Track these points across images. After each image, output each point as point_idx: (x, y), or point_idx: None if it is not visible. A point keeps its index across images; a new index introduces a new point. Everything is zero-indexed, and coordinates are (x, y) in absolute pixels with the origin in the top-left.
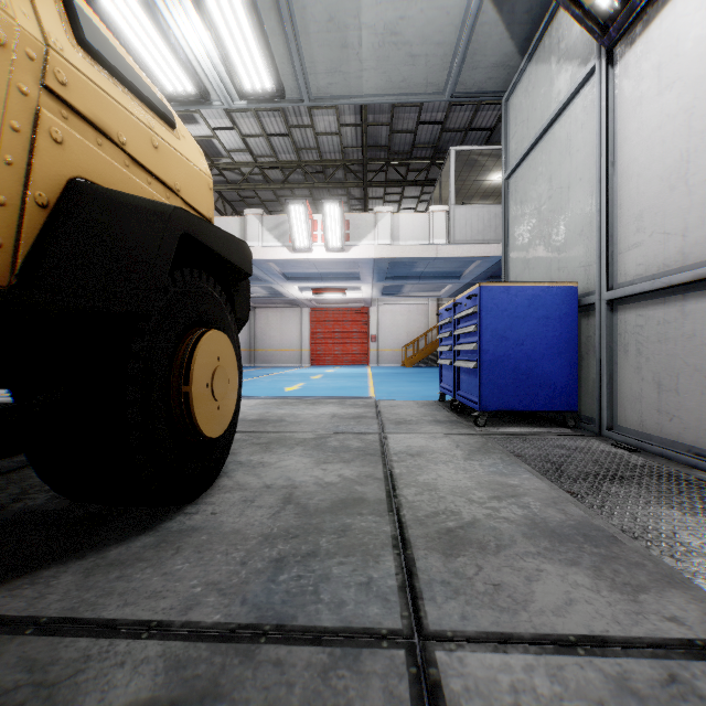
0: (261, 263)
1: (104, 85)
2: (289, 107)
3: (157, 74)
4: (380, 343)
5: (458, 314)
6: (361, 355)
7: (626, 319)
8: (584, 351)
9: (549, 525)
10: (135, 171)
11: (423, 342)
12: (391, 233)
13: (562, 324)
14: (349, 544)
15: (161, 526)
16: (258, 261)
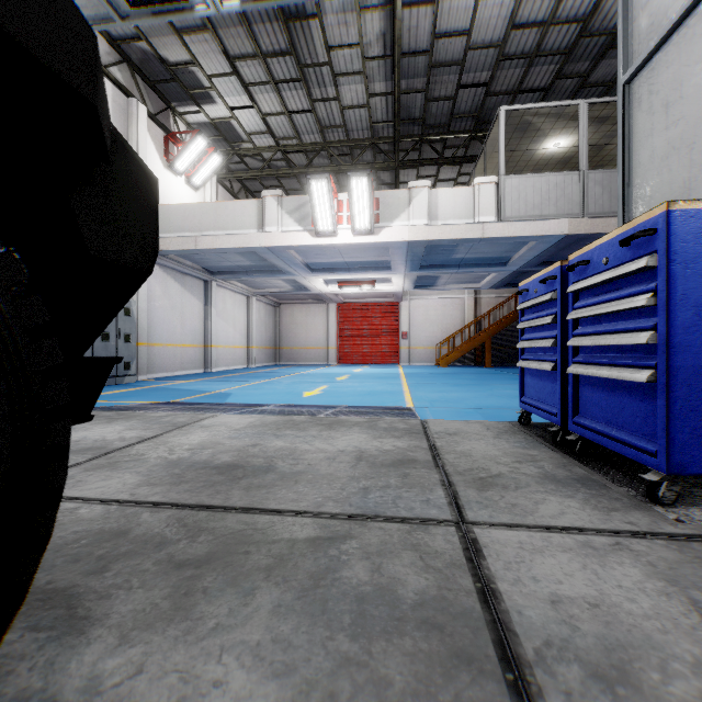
0: (281, 250)
1: None
2: (312, 76)
3: None
4: (411, 340)
5: (581, 282)
6: (391, 353)
7: None
8: None
9: None
10: None
11: (458, 339)
12: (428, 211)
13: None
14: None
15: None
16: (277, 249)
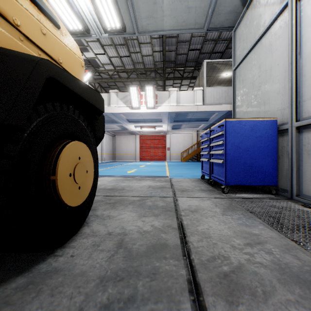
0: (117, 114)
1: None
2: (130, 43)
3: (64, 20)
4: (171, 151)
5: (212, 136)
6: (162, 156)
7: (307, 136)
8: (280, 154)
9: (293, 270)
10: (28, 45)
11: (190, 150)
12: (176, 100)
13: (269, 140)
14: (157, 288)
15: (35, 267)
16: (116, 114)
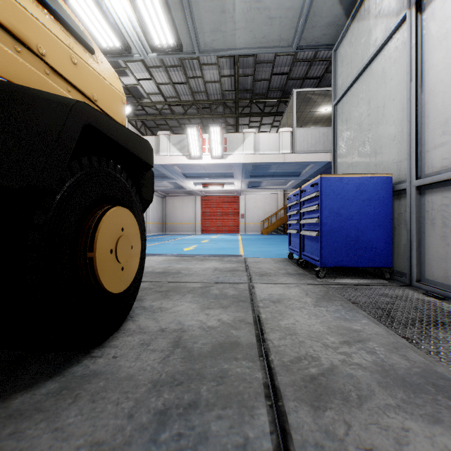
0: (169, 166)
1: (23, 3)
2: (187, 64)
3: (95, 34)
4: (246, 219)
5: (303, 198)
6: (234, 227)
7: (432, 200)
8: (396, 224)
9: (398, 373)
10: (55, 79)
11: (274, 218)
12: (254, 146)
13: (380, 204)
14: (226, 393)
15: (68, 371)
16: (167, 165)
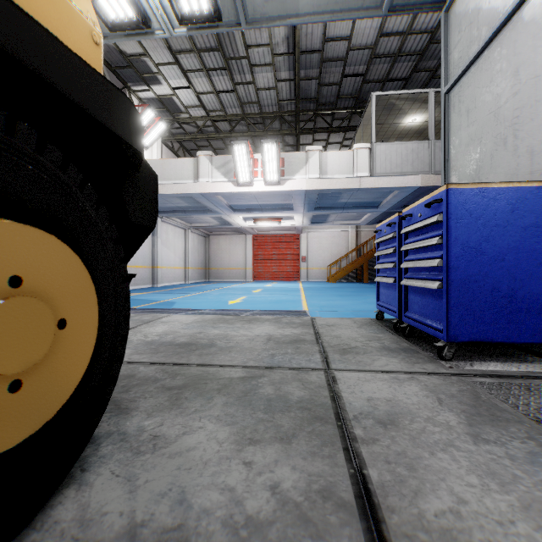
0: (211, 196)
1: None
2: (234, 66)
3: None
4: (308, 263)
5: (407, 227)
6: (293, 273)
7: None
8: None
9: None
10: None
11: (344, 262)
12: (320, 168)
13: None
14: None
15: None
16: (208, 195)
